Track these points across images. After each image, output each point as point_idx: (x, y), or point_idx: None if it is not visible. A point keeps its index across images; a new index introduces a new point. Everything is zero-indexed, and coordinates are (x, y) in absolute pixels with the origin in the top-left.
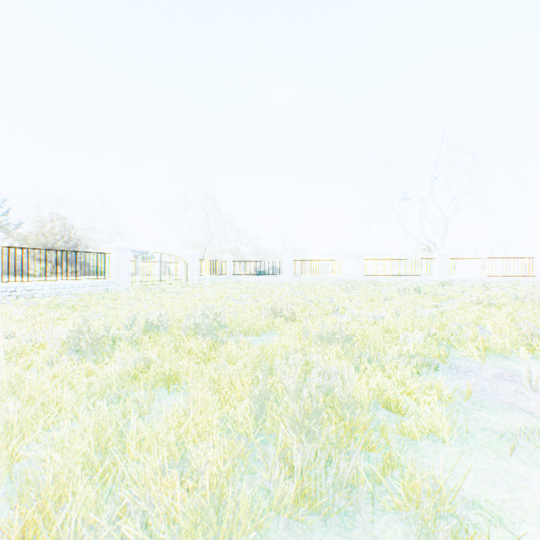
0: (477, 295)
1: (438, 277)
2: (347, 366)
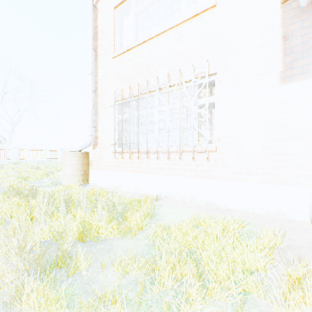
0: (34, 166)
1: (13, 159)
2: (3, 179)
